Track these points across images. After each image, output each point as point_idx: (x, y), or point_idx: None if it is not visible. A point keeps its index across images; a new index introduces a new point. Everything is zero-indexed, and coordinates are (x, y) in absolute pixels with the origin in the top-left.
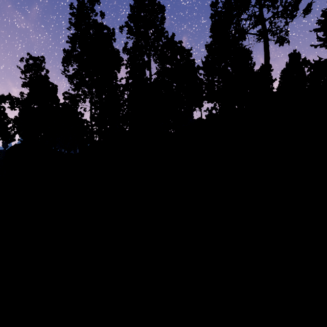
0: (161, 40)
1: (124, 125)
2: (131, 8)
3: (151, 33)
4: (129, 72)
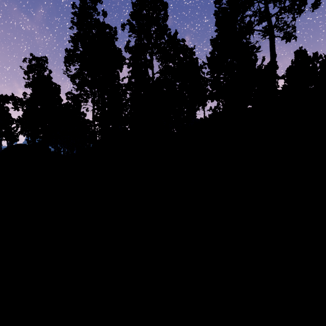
0: (164, 38)
1: (126, 125)
2: (133, 5)
3: (153, 31)
4: (131, 71)
